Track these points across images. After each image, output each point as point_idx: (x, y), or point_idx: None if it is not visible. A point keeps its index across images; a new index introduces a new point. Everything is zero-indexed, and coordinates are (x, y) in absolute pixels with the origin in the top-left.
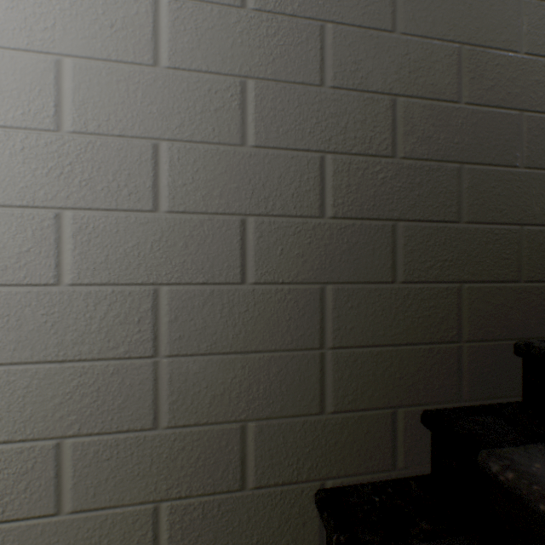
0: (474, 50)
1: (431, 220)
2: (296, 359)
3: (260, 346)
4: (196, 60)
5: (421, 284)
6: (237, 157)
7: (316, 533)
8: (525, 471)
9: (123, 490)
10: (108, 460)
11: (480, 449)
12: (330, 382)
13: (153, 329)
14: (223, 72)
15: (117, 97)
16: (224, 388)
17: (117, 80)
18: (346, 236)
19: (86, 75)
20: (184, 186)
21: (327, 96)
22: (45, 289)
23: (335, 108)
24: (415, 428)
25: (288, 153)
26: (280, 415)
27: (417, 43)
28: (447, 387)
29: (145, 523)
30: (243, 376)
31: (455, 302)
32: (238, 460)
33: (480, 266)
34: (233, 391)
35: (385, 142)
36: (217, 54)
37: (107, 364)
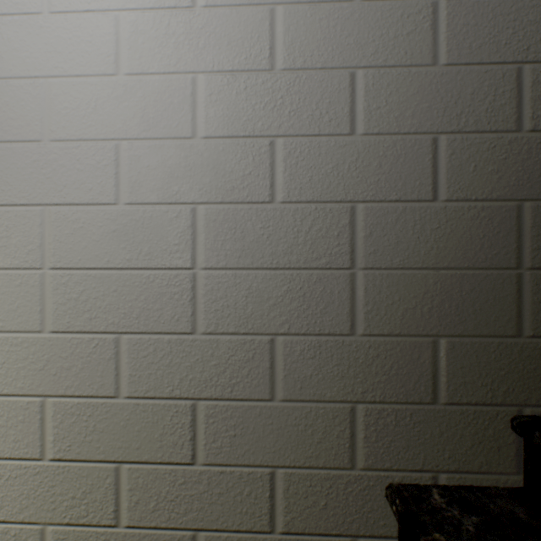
0: None
1: None
2: (490, 278)
3: (451, 263)
4: None
5: None
6: (428, 77)
7: (512, 460)
8: None
9: (324, 388)
10: (312, 359)
11: None
12: (528, 305)
13: (350, 244)
14: None
15: (319, 34)
16: (415, 303)
17: (319, 19)
18: None
19: (294, 18)
20: (377, 110)
21: (524, 4)
22: (262, 206)
23: (533, 15)
24: None
25: (481, 68)
26: (472, 334)
27: None
28: None
29: (342, 420)
30: (434, 292)
31: None
32: (430, 374)
33: None
34: (424, 306)
35: None
36: None
37: (311, 273)
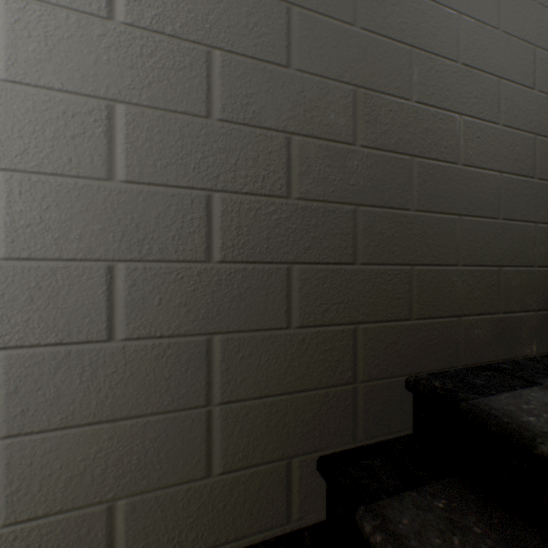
0: (369, 94)
1: (327, 263)
2: (178, 421)
3: (132, 410)
4: (46, 74)
5: (318, 328)
6: (102, 193)
7: None
8: (393, 531)
9: None
10: None
11: (359, 505)
12: (219, 441)
13: None
14: (84, 92)
15: None
16: (85, 466)
17: None
18: (236, 281)
19: None
20: (28, 227)
21: (215, 129)
22: None
23: (224, 143)
24: (311, 476)
25: (168, 190)
26: (158, 487)
27: (313, 81)
28: (343, 430)
29: None
30: (110, 449)
31: (351, 344)
32: (104, 547)
33: (375, 306)
34: (98, 467)
35: (279, 182)
36: (76, 71)
37: None
